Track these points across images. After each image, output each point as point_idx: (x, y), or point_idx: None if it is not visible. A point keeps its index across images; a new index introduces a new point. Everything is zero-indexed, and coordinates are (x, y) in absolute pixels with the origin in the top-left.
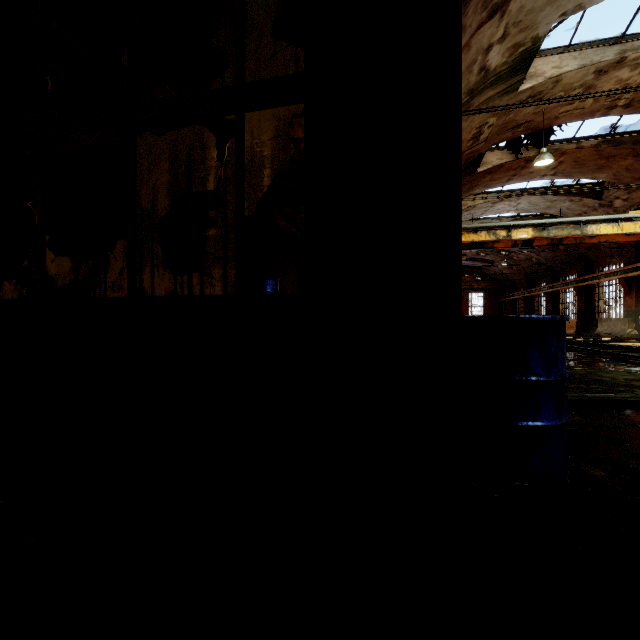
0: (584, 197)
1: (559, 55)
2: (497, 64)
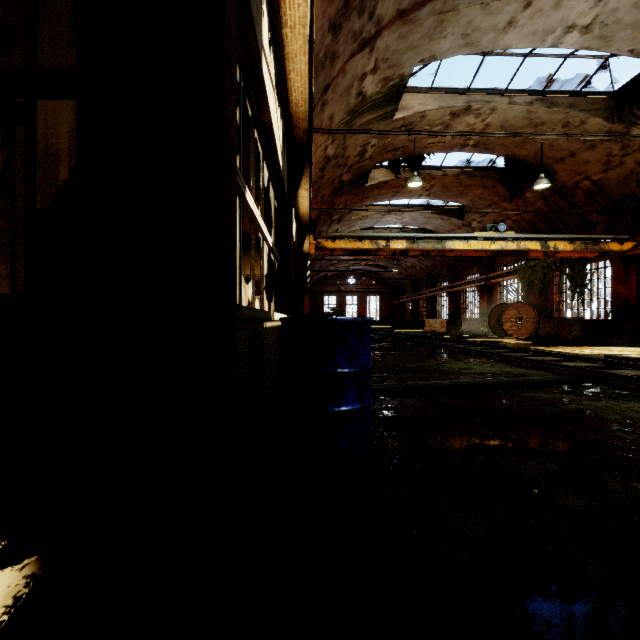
0: (451, 217)
1: (424, 94)
2: (372, 92)
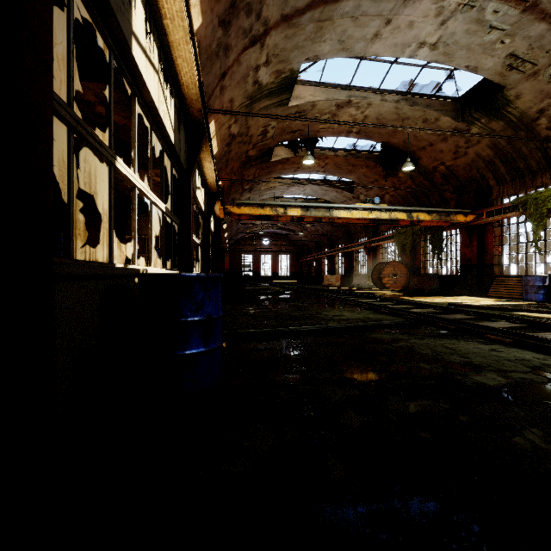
0: (344, 190)
1: (314, 87)
2: (268, 82)
